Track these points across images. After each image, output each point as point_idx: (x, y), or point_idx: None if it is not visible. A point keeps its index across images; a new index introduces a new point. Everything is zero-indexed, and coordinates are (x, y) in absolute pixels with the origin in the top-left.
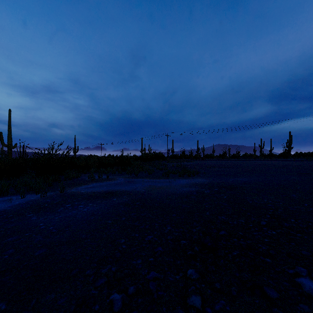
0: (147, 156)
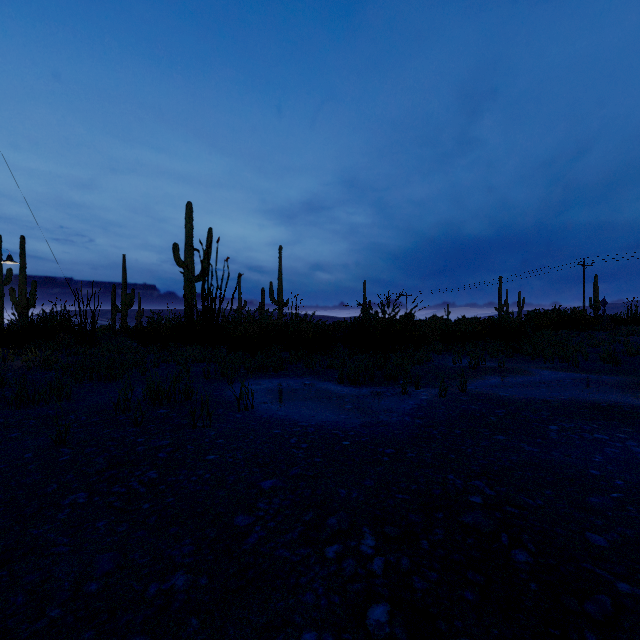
0: (541, 318)
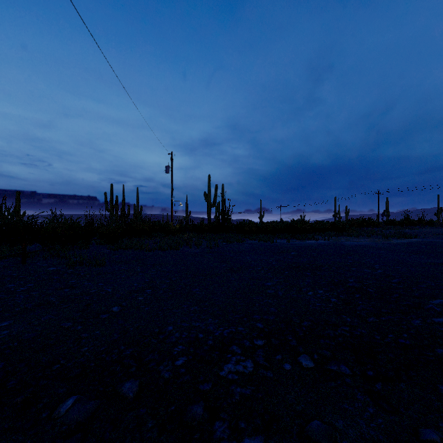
0: (354, 222)
